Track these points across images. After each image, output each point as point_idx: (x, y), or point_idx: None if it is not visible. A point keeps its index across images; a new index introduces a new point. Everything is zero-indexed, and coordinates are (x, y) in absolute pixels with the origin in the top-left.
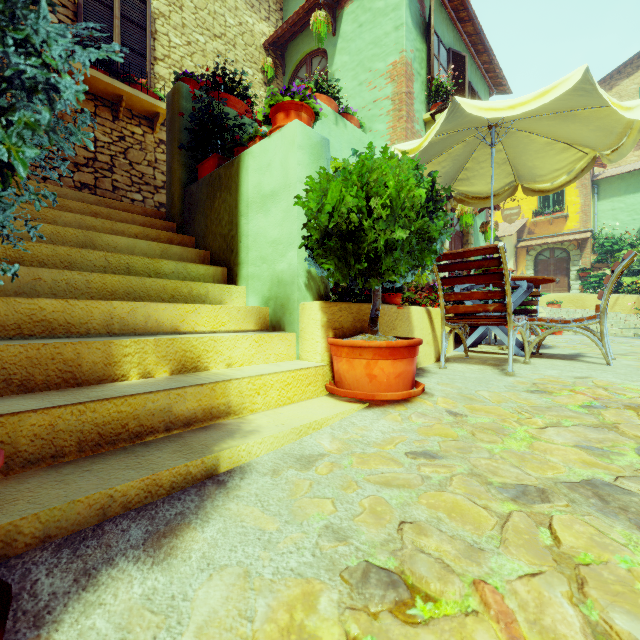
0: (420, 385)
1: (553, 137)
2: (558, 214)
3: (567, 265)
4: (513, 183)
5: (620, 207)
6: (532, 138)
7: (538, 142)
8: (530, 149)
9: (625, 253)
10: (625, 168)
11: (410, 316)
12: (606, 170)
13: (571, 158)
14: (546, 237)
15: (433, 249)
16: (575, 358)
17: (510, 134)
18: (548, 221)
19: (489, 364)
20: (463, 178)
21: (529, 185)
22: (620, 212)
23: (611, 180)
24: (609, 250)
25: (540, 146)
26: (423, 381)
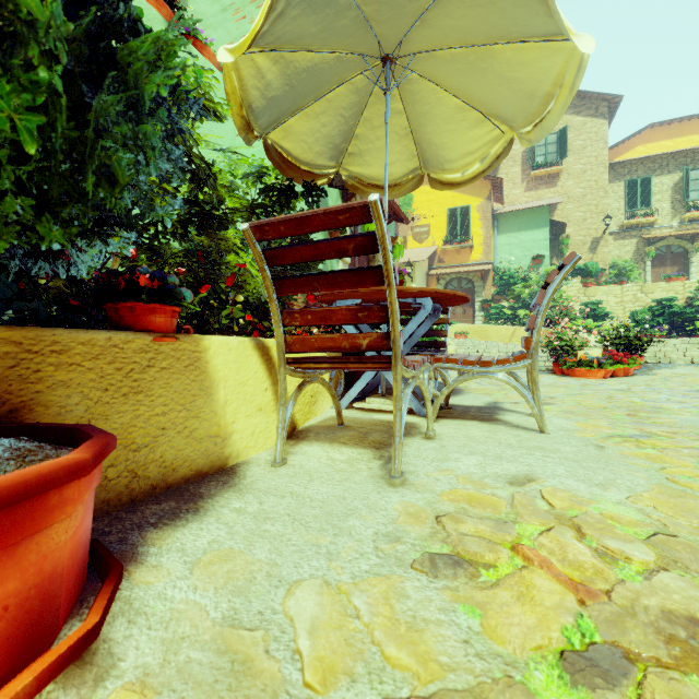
0: (85, 619)
1: (465, 98)
2: (465, 244)
3: (472, 296)
4: (418, 171)
5: (515, 243)
6: (440, 95)
7: (447, 104)
8: (437, 115)
9: (519, 286)
10: (518, 206)
11: (203, 358)
12: (503, 207)
13: (486, 137)
14: (454, 266)
15: (33, 77)
16: (494, 416)
17: (412, 83)
18: (456, 250)
19: (370, 443)
20: (355, 152)
21: (437, 175)
22: (515, 247)
23: (508, 216)
24: (507, 283)
25: (450, 111)
26: (164, 552)
